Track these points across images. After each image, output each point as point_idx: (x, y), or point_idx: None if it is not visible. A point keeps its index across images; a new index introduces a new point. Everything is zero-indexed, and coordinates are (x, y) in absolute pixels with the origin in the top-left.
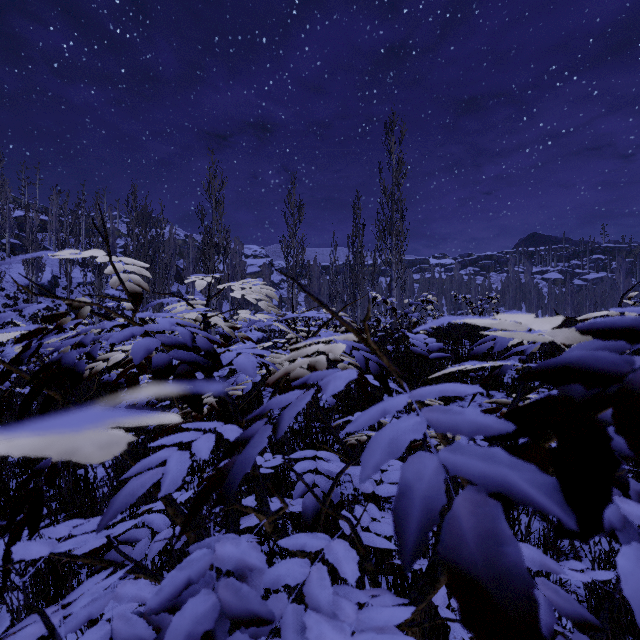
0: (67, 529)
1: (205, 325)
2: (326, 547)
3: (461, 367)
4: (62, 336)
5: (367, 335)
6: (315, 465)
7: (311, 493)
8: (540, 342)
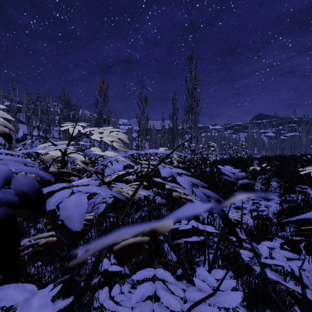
0: None
1: (62, 160)
2: None
3: None
4: None
5: None
6: (154, 289)
7: None
8: None
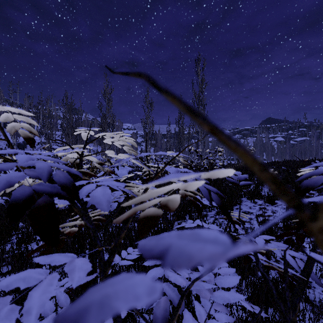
0: None
1: (80, 162)
2: None
3: None
4: None
5: None
6: (163, 272)
7: None
8: None
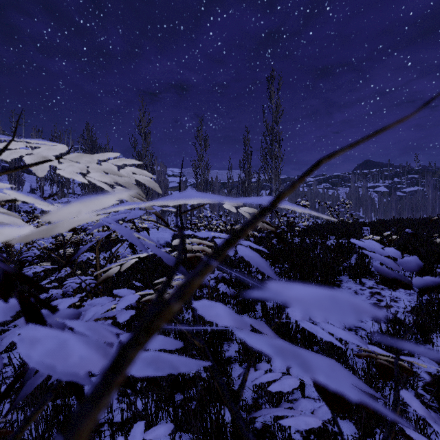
0: None
1: None
2: None
3: None
4: None
5: None
6: None
7: None
8: None
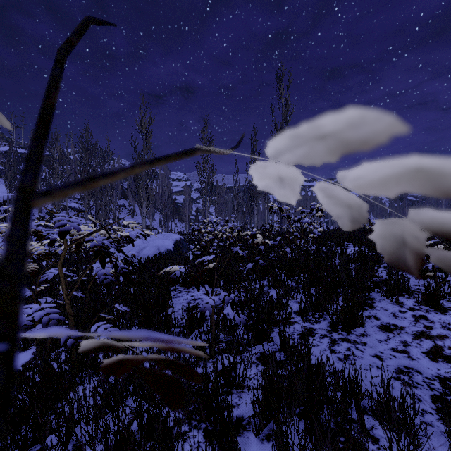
0: None
1: None
2: None
3: None
4: None
5: None
6: None
7: None
8: None
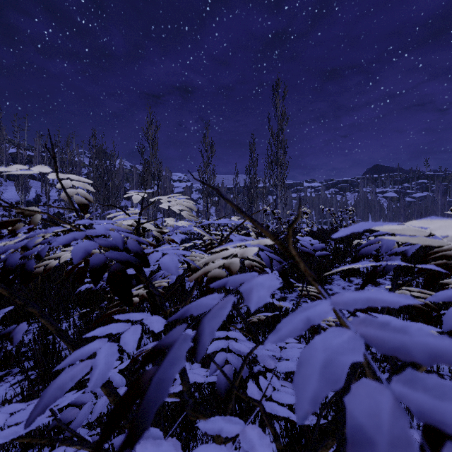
0: (4, 417)
1: (138, 230)
2: (241, 433)
3: (352, 266)
4: (16, 239)
5: (289, 241)
6: (227, 344)
7: (226, 379)
8: (418, 244)
